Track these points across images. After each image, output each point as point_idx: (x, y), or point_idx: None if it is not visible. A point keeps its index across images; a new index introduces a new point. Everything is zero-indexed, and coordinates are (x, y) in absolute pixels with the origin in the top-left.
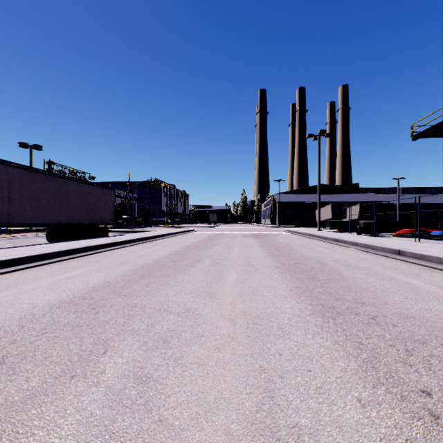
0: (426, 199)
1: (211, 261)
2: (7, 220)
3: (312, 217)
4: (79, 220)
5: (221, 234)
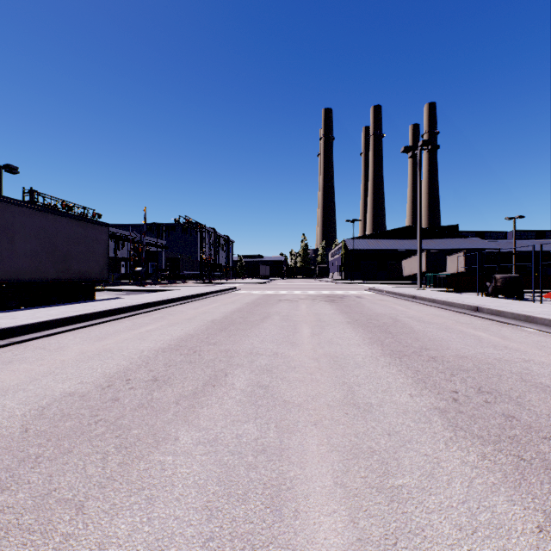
0: (547, 245)
1: (250, 384)
2: None
3: (397, 269)
4: (34, 274)
5: (275, 296)
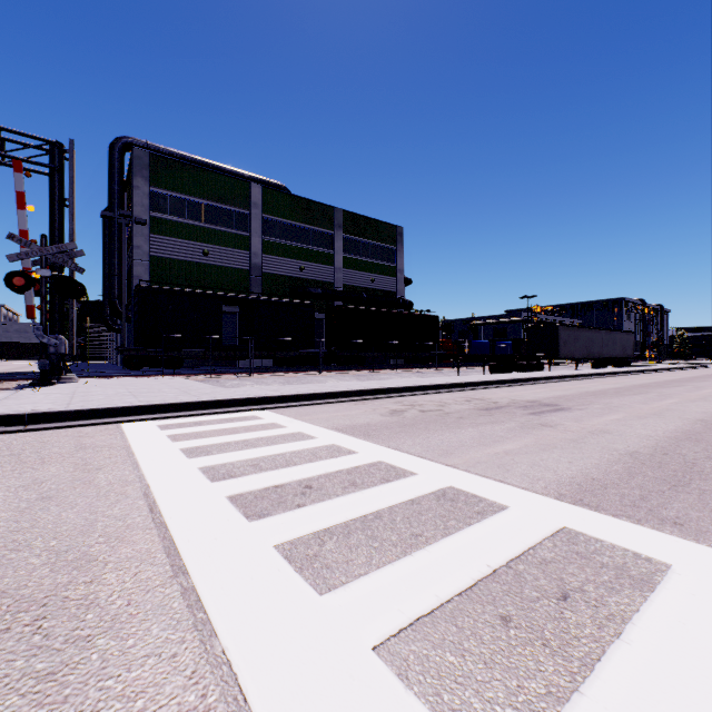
0: None
1: None
2: (601, 356)
3: None
4: (619, 356)
5: None
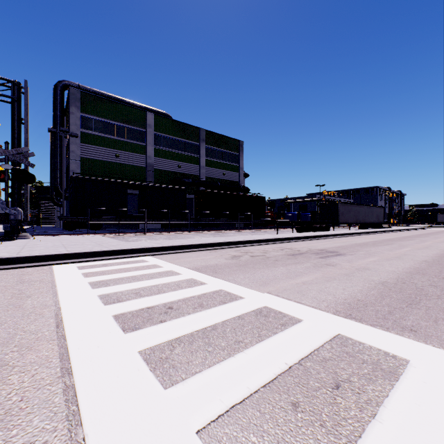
0: None
1: None
2: (364, 222)
3: None
4: (375, 221)
5: None
